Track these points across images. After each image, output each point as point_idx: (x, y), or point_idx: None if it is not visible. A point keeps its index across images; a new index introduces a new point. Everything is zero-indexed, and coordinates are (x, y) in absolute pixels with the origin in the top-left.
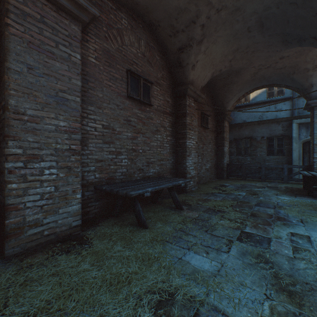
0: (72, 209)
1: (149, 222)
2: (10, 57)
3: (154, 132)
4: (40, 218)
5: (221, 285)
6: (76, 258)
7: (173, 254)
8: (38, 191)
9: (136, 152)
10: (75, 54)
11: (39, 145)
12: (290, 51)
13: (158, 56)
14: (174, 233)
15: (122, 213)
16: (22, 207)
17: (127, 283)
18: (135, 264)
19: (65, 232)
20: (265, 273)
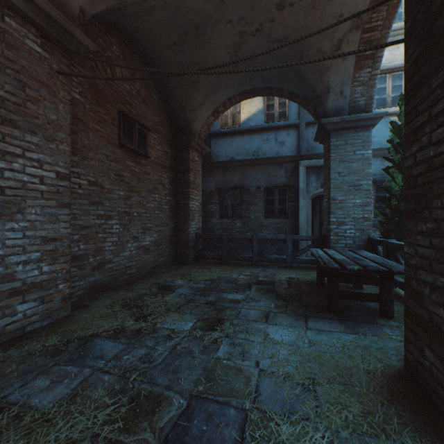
0: None
1: None
2: None
3: None
4: None
5: None
6: None
7: None
8: None
9: None
10: None
11: None
12: None
13: None
14: None
15: None
16: None
17: None
18: None
19: None
20: None
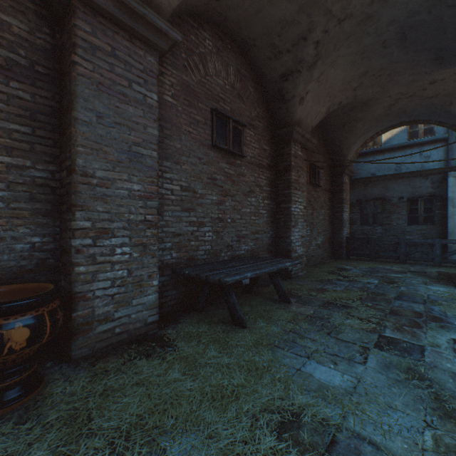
0: (147, 299)
1: (246, 320)
2: (78, 104)
3: (246, 193)
4: (111, 310)
5: (361, 406)
6: (161, 364)
7: (287, 363)
8: (109, 276)
9: (224, 222)
10: (151, 94)
11: (110, 216)
12: (447, 72)
13: (251, 87)
14: (284, 335)
15: (206, 307)
16: (91, 296)
17: (234, 398)
18: (239, 374)
19: (140, 330)
20: (421, 393)
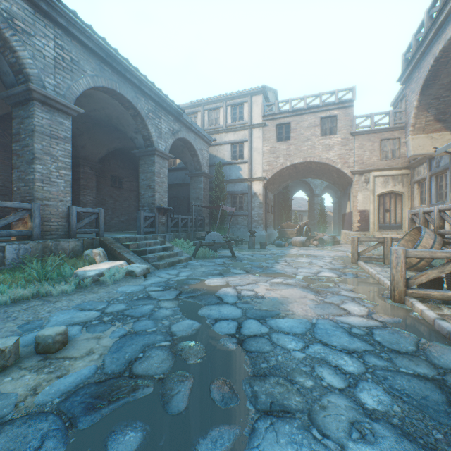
0: None
1: None
2: None
3: None
4: None
5: None
6: None
7: None
8: None
9: None
10: None
11: None
12: None
13: None
14: None
15: None
16: None
17: None
18: None
19: None
20: None
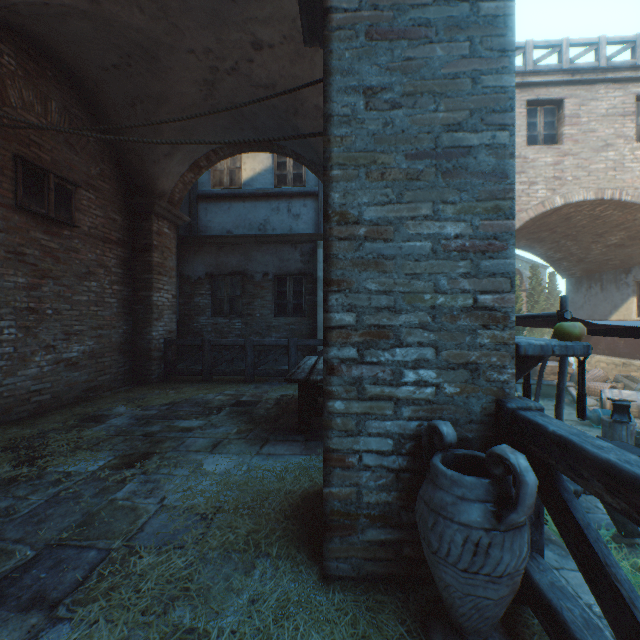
0: None
1: None
2: None
3: None
4: None
5: None
6: None
7: None
8: None
9: None
10: None
11: None
12: (271, 25)
13: None
14: None
15: None
16: None
17: None
18: None
19: None
20: None
